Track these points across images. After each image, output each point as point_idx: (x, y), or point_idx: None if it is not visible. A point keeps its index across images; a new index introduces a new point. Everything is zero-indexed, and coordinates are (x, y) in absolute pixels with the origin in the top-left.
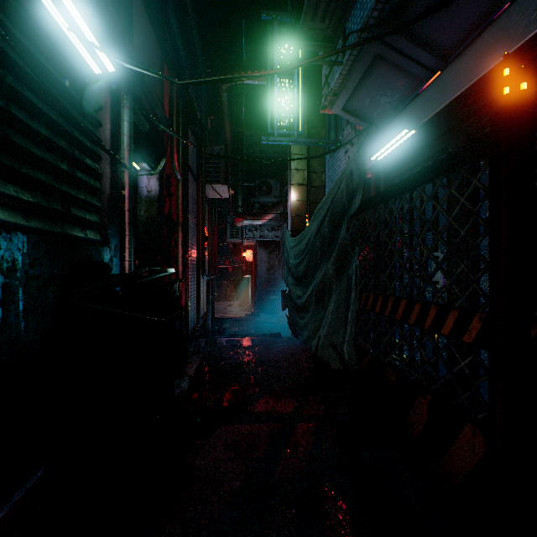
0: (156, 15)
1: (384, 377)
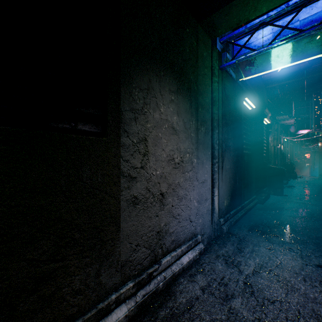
0: None
1: None
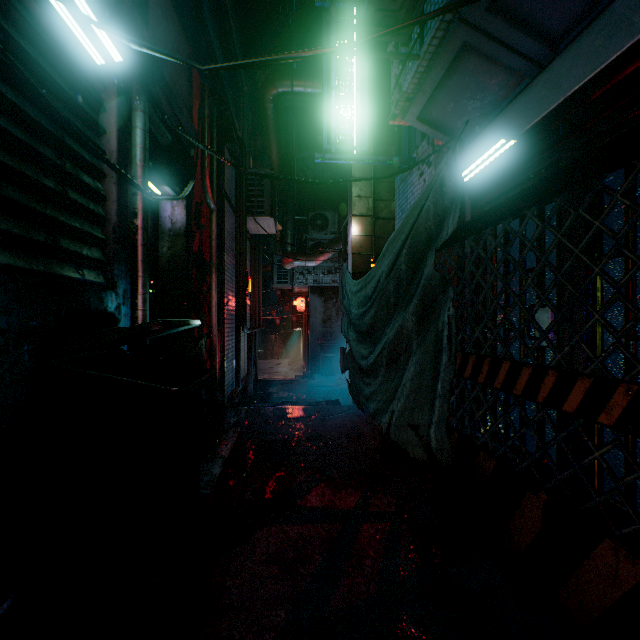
0: (187, 12)
1: (477, 463)
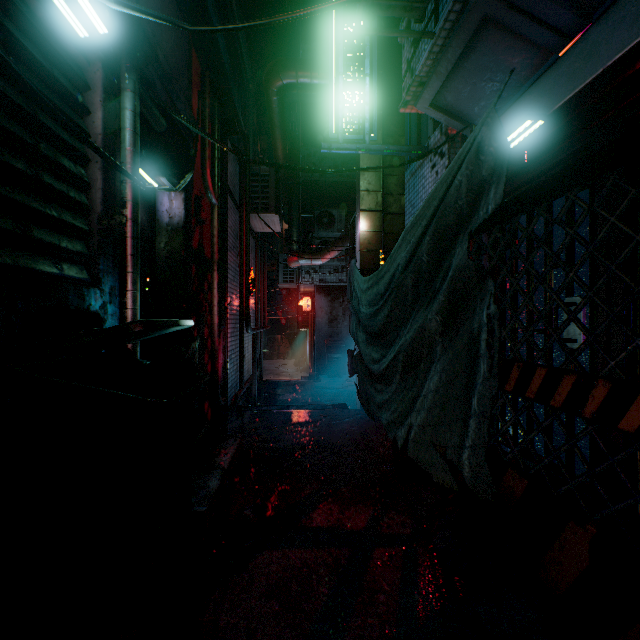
0: (191, 7)
1: (504, 482)
